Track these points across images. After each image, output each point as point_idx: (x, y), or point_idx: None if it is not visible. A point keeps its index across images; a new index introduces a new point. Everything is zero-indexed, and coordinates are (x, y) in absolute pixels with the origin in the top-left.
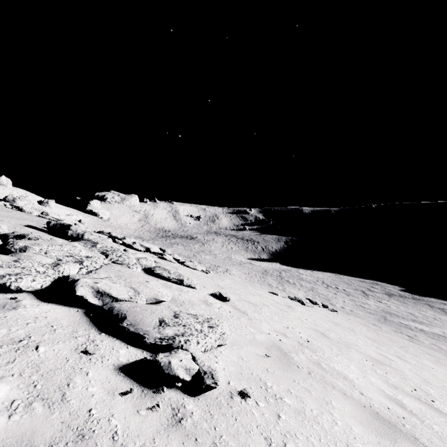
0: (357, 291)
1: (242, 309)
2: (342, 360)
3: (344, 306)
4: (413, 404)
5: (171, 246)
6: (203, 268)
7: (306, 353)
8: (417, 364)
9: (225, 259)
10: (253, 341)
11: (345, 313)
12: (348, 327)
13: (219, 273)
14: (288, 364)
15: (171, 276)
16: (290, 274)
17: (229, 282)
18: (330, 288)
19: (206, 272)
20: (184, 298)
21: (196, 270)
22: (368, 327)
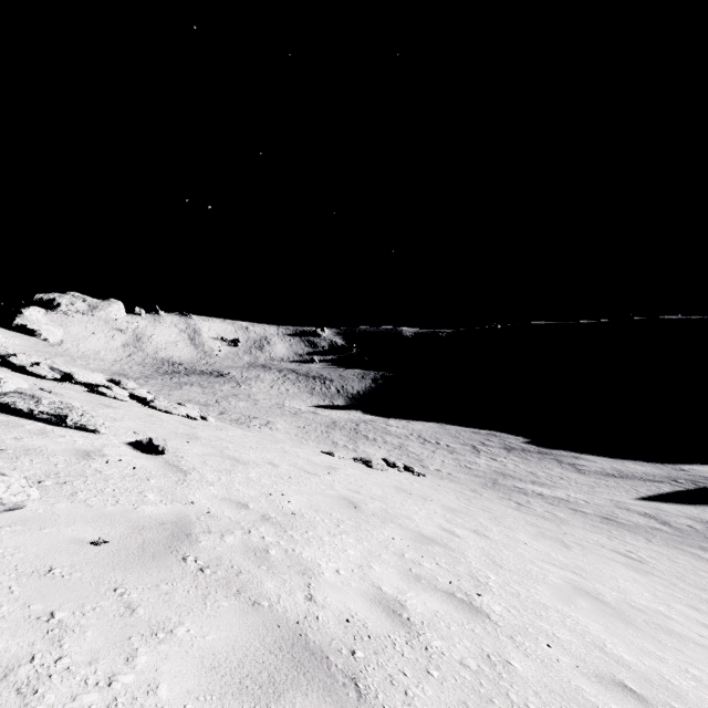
0: (466, 446)
1: (186, 467)
2: (342, 540)
3: (442, 468)
4: (428, 605)
5: (178, 388)
6: (193, 412)
7: (256, 533)
8: (501, 540)
9: (271, 407)
10: (111, 516)
11: (437, 478)
12: (421, 494)
13: (251, 427)
14: (154, 556)
15: (37, 409)
16: (373, 426)
17: (235, 434)
18: (428, 443)
19: (193, 417)
20: (21, 444)
21: (172, 414)
22: (461, 495)
